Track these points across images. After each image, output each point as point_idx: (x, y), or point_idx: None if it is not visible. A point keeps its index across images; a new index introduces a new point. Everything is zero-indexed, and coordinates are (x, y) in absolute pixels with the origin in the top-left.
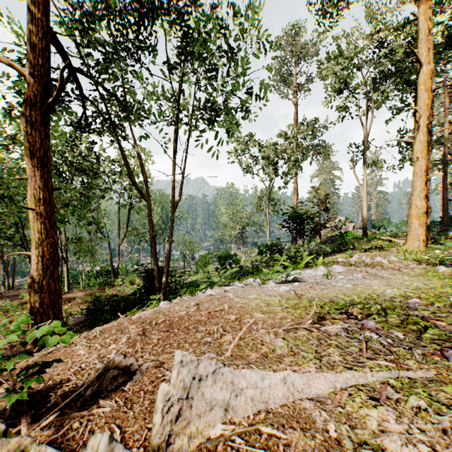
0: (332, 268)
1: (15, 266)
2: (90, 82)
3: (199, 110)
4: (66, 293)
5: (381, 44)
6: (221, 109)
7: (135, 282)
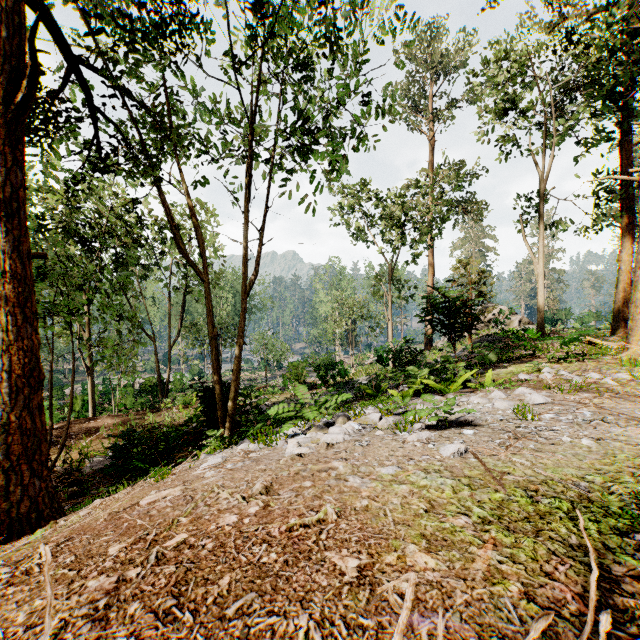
0: (517, 392)
1: None
2: (103, 82)
3: (285, 136)
4: (88, 420)
5: (566, 39)
6: (320, 131)
7: (191, 404)
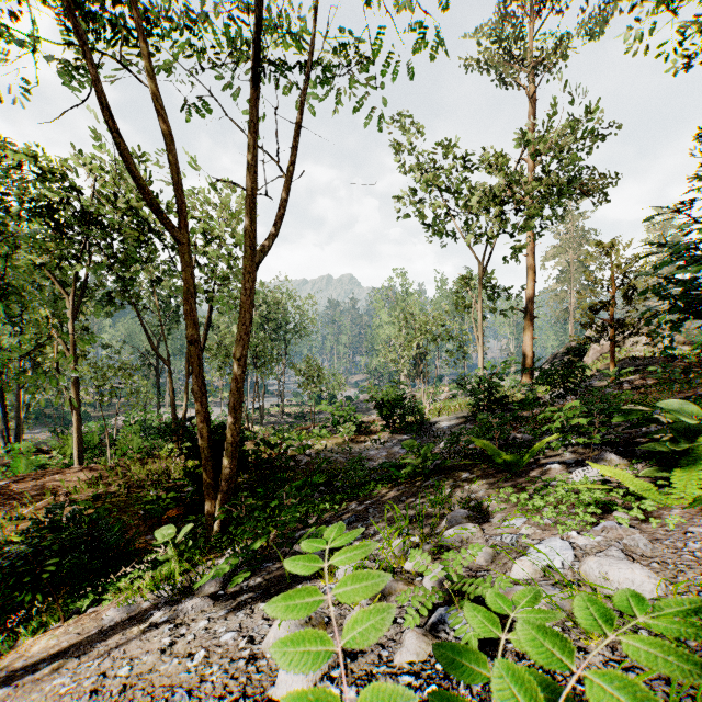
0: None
1: (19, 411)
2: None
3: None
4: (55, 473)
5: None
6: None
7: None
